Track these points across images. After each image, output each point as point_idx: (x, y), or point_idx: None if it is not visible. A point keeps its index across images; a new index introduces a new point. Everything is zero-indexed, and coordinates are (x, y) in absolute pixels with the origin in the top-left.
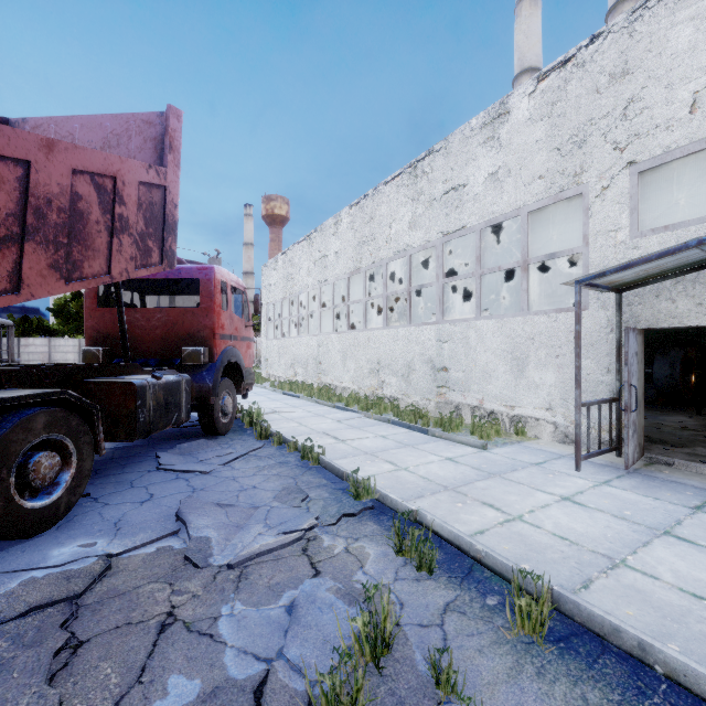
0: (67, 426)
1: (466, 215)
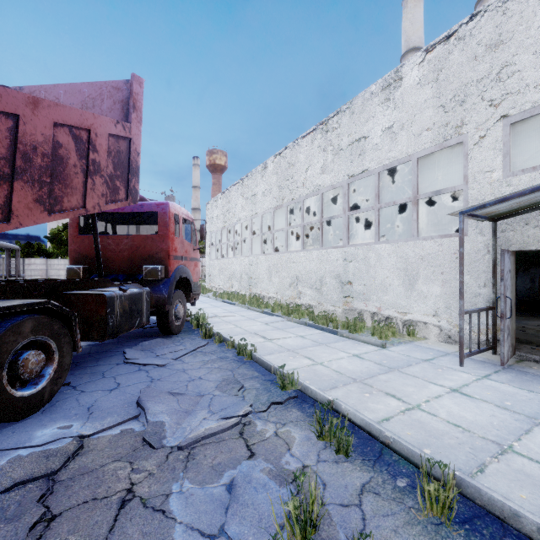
0: (50, 329)
1: (367, 161)
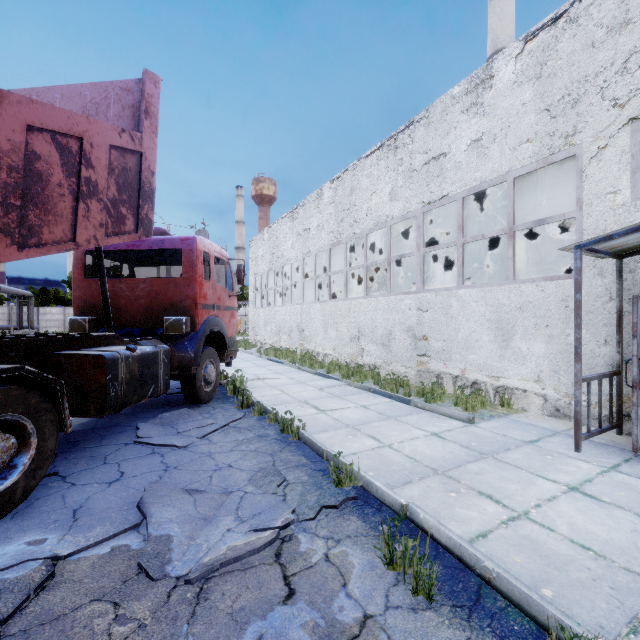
0: (25, 404)
1: (447, 184)
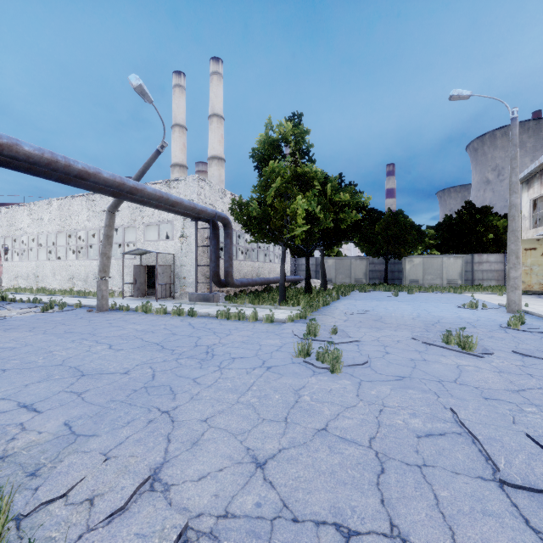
0: None
1: None
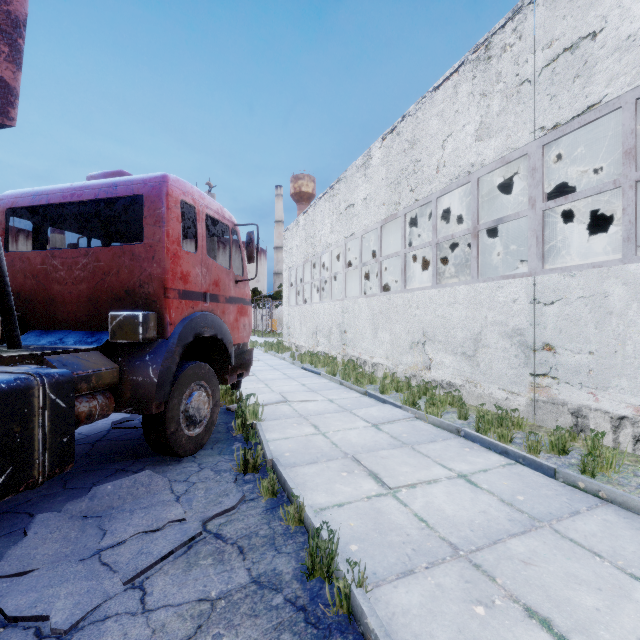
0: None
1: (598, 84)
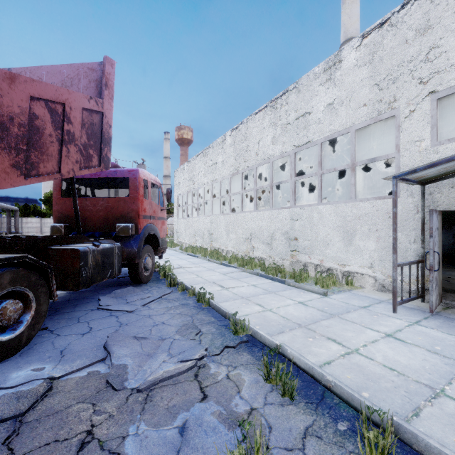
0: (28, 281)
1: (311, 133)
